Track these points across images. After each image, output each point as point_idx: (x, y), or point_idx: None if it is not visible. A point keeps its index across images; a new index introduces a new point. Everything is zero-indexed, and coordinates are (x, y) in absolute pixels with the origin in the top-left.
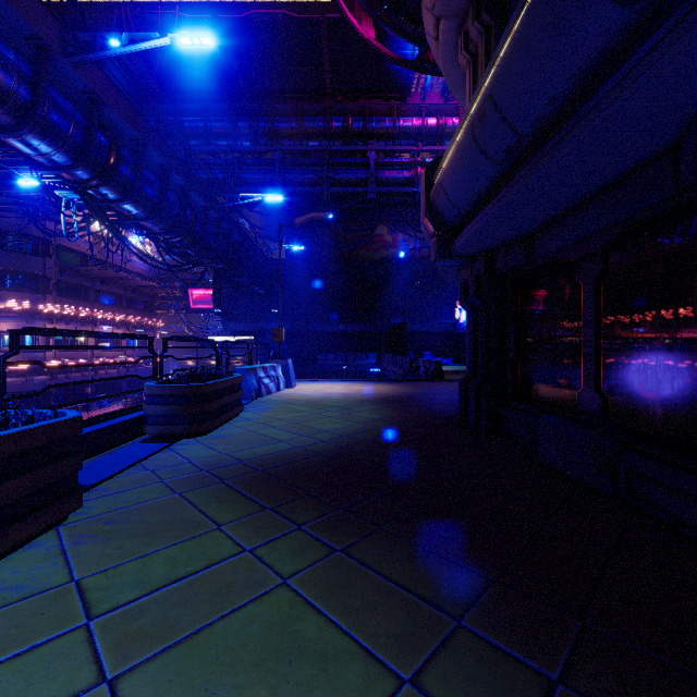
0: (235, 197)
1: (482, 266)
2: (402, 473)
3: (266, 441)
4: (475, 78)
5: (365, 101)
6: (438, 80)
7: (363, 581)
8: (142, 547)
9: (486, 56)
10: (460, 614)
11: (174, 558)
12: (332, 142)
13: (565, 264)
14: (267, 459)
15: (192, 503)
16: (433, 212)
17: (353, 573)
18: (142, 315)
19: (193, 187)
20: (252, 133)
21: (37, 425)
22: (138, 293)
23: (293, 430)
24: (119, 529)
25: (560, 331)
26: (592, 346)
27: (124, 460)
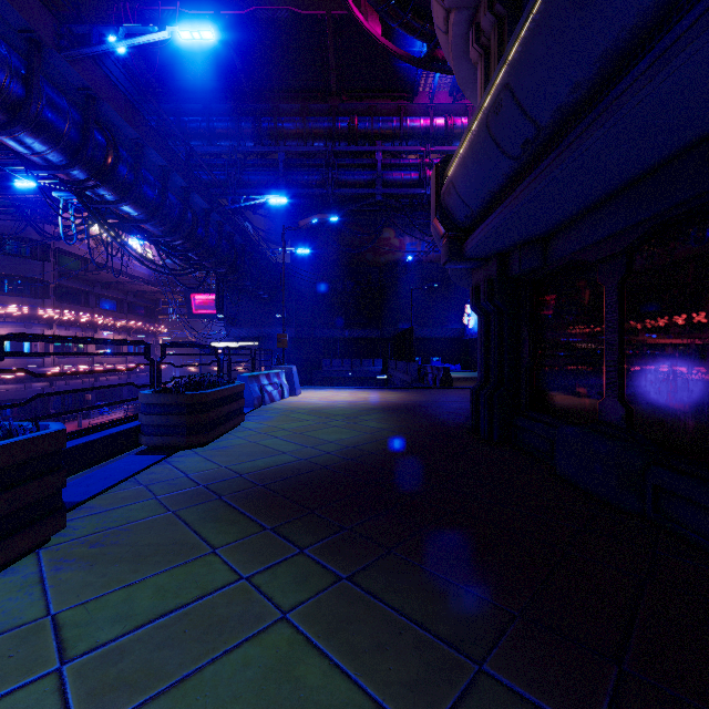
0: (238, 199)
1: (495, 268)
2: (412, 488)
3: (268, 453)
4: (487, 73)
5: (371, 101)
6: (446, 80)
7: (371, 615)
8: (128, 574)
9: (499, 48)
10: (481, 657)
11: (163, 587)
12: (338, 142)
13: (585, 265)
14: (268, 472)
15: (186, 523)
16: (444, 213)
17: (360, 605)
18: (143, 320)
19: (194, 189)
20: (255, 133)
21: (14, 440)
22: (140, 298)
23: (297, 441)
24: (105, 553)
25: (579, 337)
26: (615, 353)
27: (117, 474)
